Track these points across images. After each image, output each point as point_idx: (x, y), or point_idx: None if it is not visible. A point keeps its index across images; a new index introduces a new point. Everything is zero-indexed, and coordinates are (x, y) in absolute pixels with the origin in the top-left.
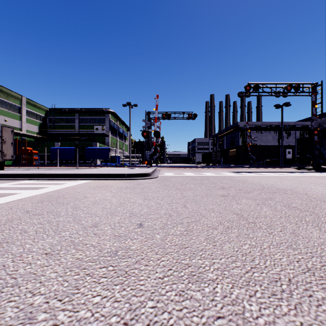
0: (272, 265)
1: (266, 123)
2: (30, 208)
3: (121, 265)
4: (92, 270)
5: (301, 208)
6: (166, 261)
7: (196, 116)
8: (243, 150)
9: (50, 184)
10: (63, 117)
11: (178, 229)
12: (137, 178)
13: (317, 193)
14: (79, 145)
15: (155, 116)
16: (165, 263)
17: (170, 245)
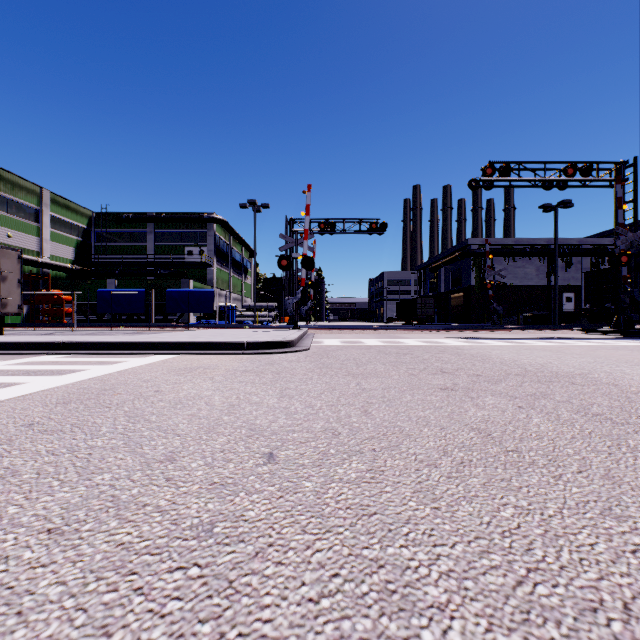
0: (575, 562)
1: (523, 241)
2: (38, 416)
3: (221, 562)
4: (150, 576)
5: (612, 417)
6: (326, 550)
7: (385, 227)
8: (479, 295)
9: (90, 364)
10: (123, 231)
11: (352, 467)
12: (267, 351)
13: (638, 384)
14: (155, 286)
15: (305, 228)
16: (324, 557)
17: (335, 509)
